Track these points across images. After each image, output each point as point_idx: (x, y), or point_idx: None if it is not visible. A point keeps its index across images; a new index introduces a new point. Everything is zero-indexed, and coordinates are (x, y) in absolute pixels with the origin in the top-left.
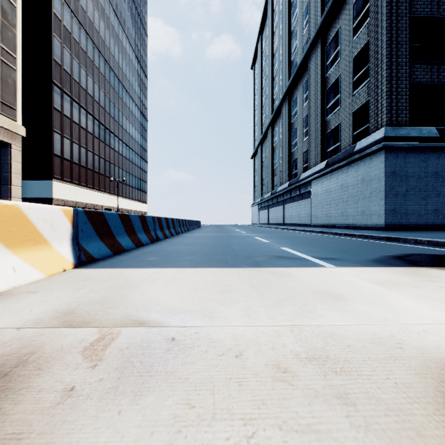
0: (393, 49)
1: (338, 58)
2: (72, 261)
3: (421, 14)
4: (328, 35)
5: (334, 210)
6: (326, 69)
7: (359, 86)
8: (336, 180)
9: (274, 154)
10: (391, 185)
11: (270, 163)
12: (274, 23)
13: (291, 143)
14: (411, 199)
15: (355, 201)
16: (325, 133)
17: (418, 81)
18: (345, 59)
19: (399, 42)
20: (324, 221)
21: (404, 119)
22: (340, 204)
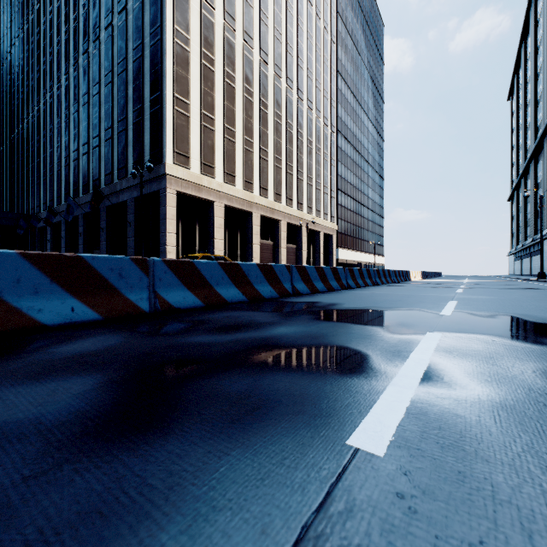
0: None
1: None
2: (421, 278)
3: None
4: None
5: None
6: None
7: None
8: None
9: (527, 205)
10: None
11: (522, 213)
12: (527, 74)
13: (537, 201)
14: None
15: None
16: None
17: None
18: None
19: None
20: None
21: None
22: None
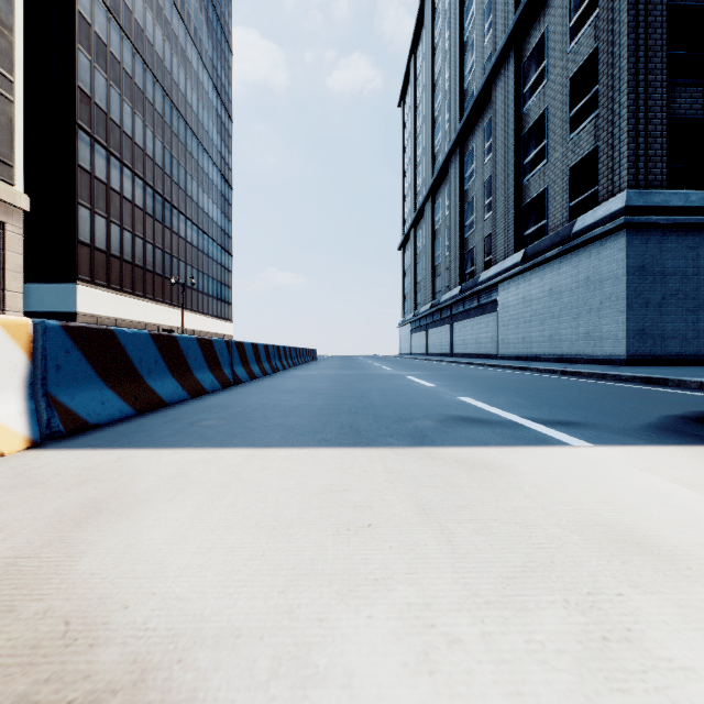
0: (640, 60)
1: (543, 79)
2: (26, 432)
3: (686, 0)
4: (526, 43)
5: (538, 331)
6: (523, 99)
7: (580, 125)
8: (541, 281)
9: (436, 242)
10: (636, 289)
11: (429, 255)
12: (436, 30)
13: (464, 223)
14: (672, 312)
15: (574, 317)
16: (521, 205)
17: (681, 114)
18: (556, 81)
19: (650, 48)
20: (520, 350)
21: (658, 177)
22: (547, 322)
